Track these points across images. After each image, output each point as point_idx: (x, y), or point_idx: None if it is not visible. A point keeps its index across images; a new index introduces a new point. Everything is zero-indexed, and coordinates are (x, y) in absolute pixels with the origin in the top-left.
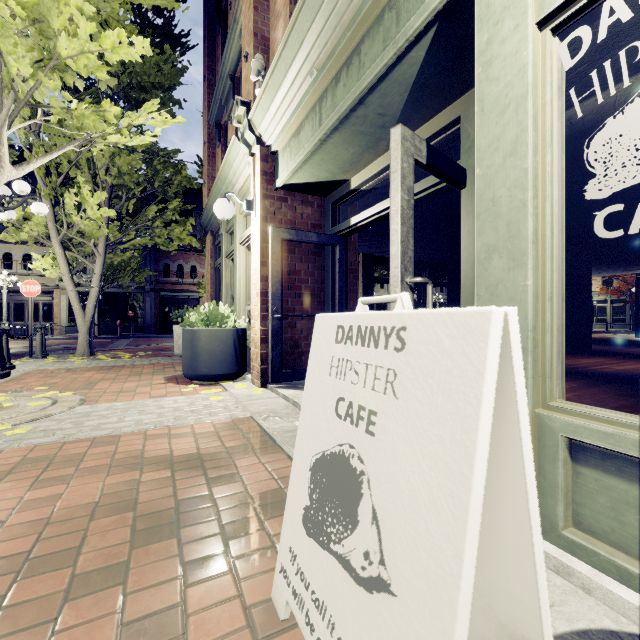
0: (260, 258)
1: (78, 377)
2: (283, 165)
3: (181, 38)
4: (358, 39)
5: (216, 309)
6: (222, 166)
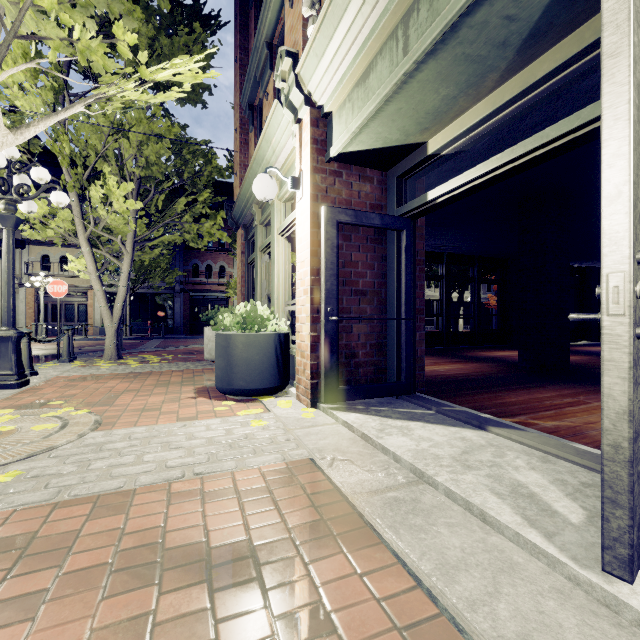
0: (309, 246)
1: (100, 387)
2: (340, 127)
3: (211, 19)
4: None
5: (254, 310)
6: (259, 144)
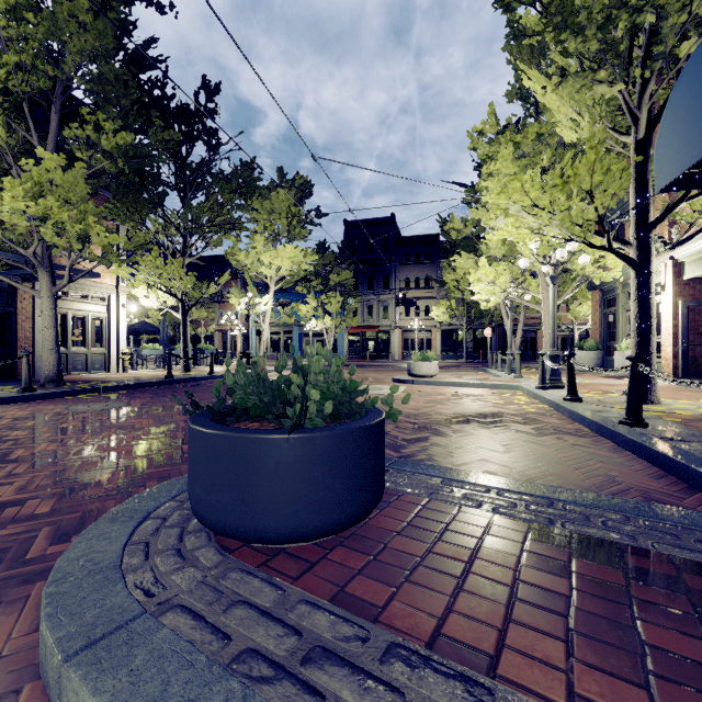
0: (671, 316)
1: None
2: (689, 270)
3: None
4: None
5: None
6: None
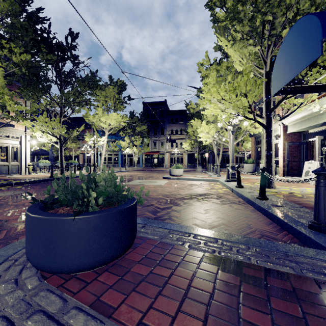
0: (282, 149)
1: None
2: (289, 129)
3: None
4: (310, 117)
5: None
6: None
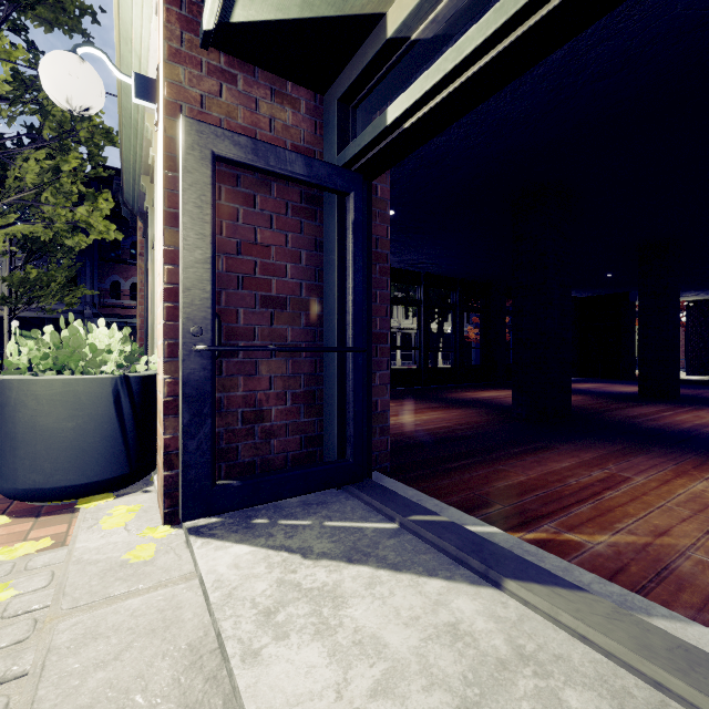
0: (162, 205)
1: None
2: None
3: None
4: None
5: (72, 332)
6: (117, 50)
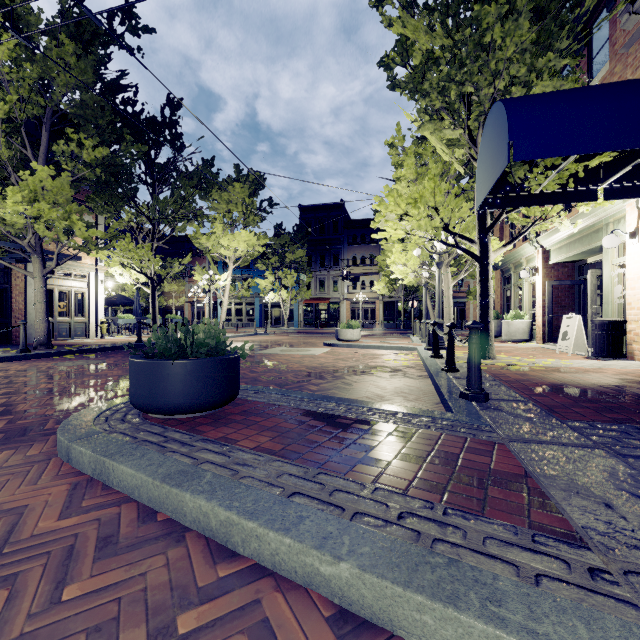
0: (541, 293)
1: None
2: (553, 257)
3: None
4: (581, 235)
5: (518, 313)
6: (517, 249)
